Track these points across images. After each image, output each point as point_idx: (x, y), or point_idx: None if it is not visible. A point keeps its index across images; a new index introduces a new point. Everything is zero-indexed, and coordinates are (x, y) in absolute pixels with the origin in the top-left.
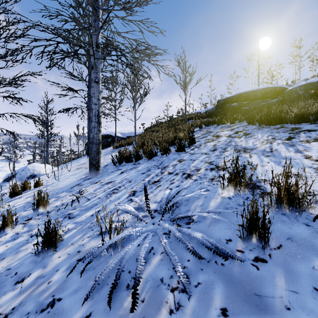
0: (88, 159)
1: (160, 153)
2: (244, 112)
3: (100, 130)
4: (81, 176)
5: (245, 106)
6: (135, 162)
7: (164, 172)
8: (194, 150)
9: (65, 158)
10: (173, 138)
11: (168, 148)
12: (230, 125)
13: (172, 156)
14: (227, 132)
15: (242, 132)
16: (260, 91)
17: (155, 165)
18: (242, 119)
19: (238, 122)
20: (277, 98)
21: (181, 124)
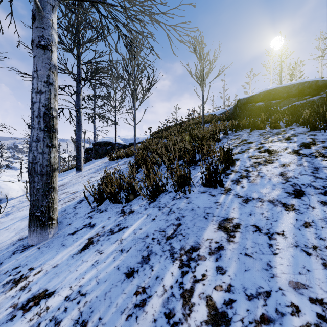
0: (74, 175)
1: (173, 188)
2: (283, 112)
3: (51, 146)
4: (26, 229)
5: (275, 106)
6: (126, 203)
7: (193, 293)
8: (241, 185)
9: (66, 165)
10: (192, 154)
11: (189, 181)
12: (274, 131)
13: (199, 201)
14: (284, 145)
15: (320, 146)
16: (296, 86)
17: (162, 231)
18: (290, 123)
19: (285, 126)
20: (319, 95)
21: (195, 129)
